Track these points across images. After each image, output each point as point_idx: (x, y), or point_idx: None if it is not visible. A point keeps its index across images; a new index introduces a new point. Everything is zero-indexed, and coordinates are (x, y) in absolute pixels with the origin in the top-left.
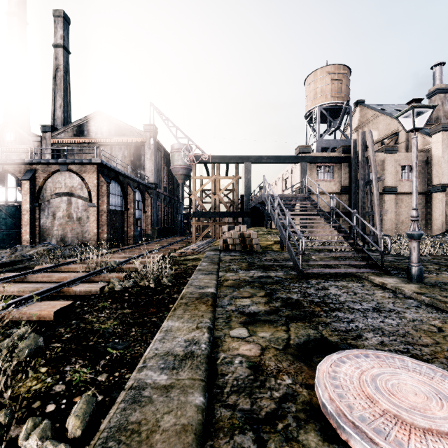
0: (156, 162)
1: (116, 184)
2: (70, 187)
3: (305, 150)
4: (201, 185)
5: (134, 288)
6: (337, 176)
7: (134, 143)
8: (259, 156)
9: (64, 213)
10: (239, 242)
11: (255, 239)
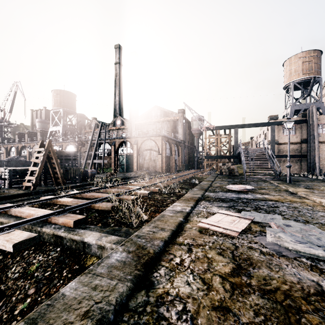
0: (184, 128)
1: (167, 143)
2: (151, 146)
3: (274, 118)
4: (209, 140)
5: (187, 183)
6: (298, 132)
7: (173, 120)
8: (243, 124)
9: (148, 158)
10: (227, 171)
11: (236, 169)
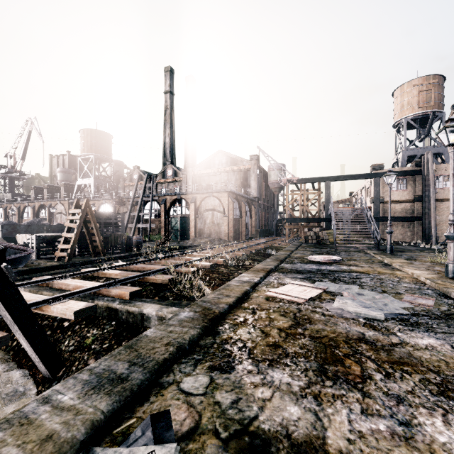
0: (258, 181)
1: (235, 201)
2: (213, 205)
3: (378, 168)
4: (292, 197)
5: (261, 253)
6: (410, 186)
7: (243, 169)
8: (337, 176)
9: (210, 221)
10: (314, 238)
11: (325, 236)
